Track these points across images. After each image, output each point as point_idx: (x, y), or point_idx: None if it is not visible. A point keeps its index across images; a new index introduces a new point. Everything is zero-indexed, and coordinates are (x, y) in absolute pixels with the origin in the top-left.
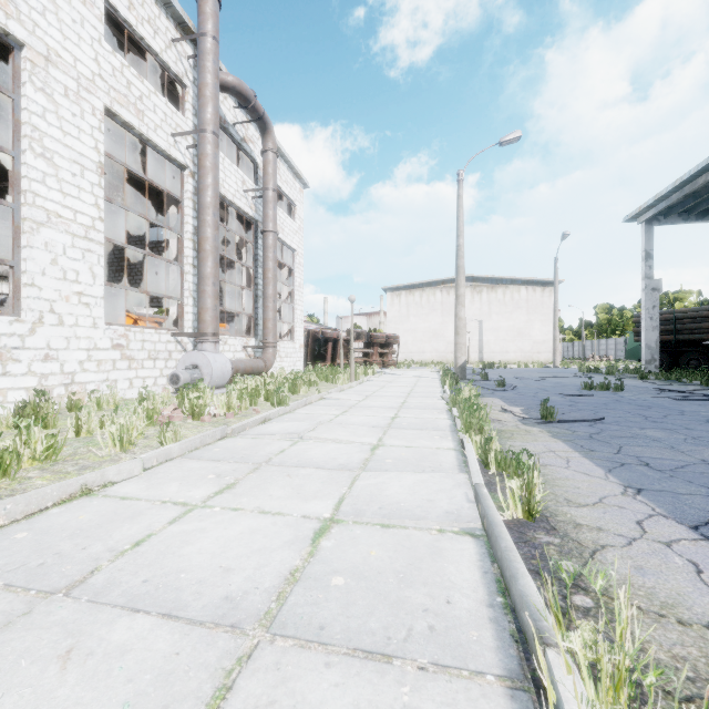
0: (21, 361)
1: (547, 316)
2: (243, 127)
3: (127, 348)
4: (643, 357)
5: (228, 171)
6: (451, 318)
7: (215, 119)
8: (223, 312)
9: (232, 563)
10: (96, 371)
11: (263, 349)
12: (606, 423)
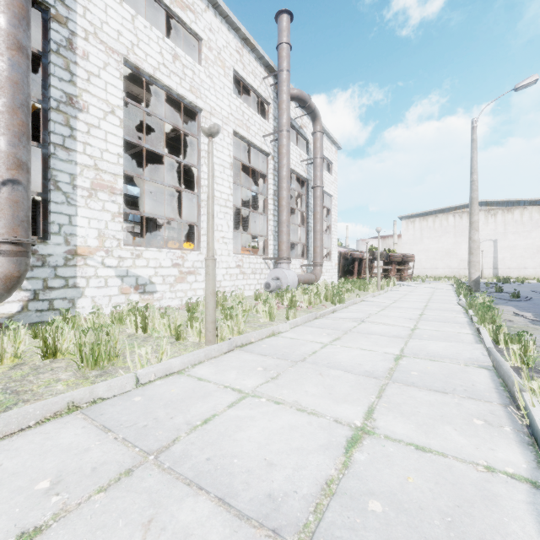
0: (201, 274)
1: None
2: (300, 119)
3: (242, 267)
4: None
5: (292, 150)
6: (463, 239)
7: (288, 121)
8: None
9: (360, 362)
10: (229, 280)
11: (313, 267)
12: None
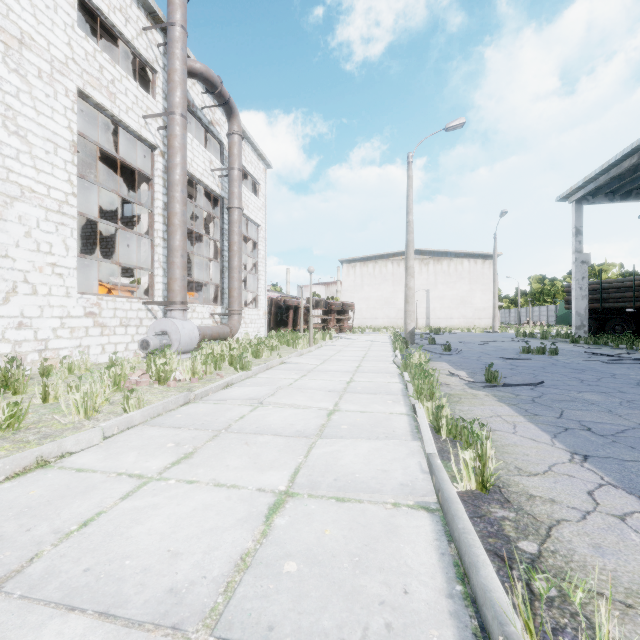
0: None
1: (487, 286)
2: (210, 111)
3: (100, 316)
4: (573, 323)
5: (196, 151)
6: (401, 287)
7: (183, 102)
8: (192, 282)
9: (181, 546)
10: (70, 338)
11: (229, 316)
12: (546, 387)
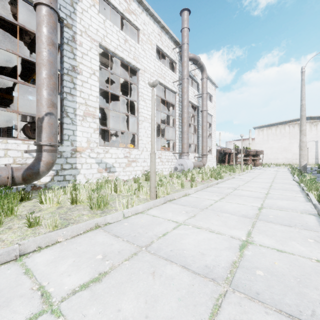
0: (139, 162)
1: None
2: (193, 71)
3: (161, 158)
4: None
5: (189, 89)
6: (295, 140)
7: (187, 73)
8: None
9: (239, 210)
10: None
11: (201, 158)
12: None
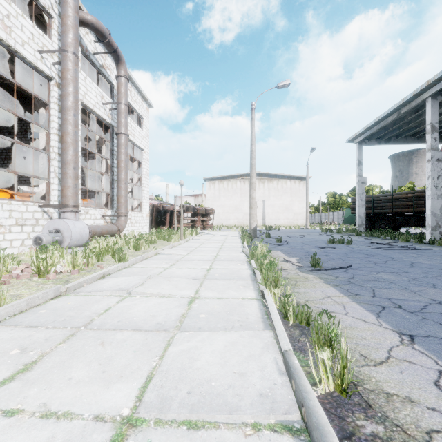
0: None
1: (302, 198)
2: (102, 57)
3: None
4: (357, 222)
5: (89, 87)
6: (246, 198)
7: (75, 43)
8: (90, 191)
9: None
10: None
11: (117, 217)
12: (354, 269)
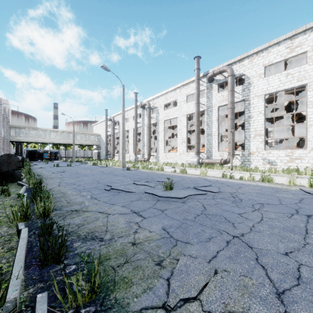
0: (306, 160)
1: None
2: None
3: None
4: None
5: None
6: None
7: None
8: None
9: None
10: None
11: None
12: None
